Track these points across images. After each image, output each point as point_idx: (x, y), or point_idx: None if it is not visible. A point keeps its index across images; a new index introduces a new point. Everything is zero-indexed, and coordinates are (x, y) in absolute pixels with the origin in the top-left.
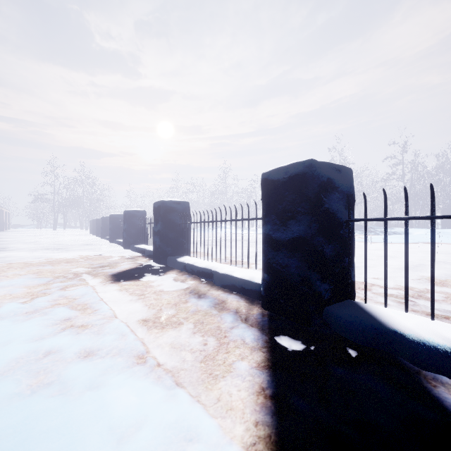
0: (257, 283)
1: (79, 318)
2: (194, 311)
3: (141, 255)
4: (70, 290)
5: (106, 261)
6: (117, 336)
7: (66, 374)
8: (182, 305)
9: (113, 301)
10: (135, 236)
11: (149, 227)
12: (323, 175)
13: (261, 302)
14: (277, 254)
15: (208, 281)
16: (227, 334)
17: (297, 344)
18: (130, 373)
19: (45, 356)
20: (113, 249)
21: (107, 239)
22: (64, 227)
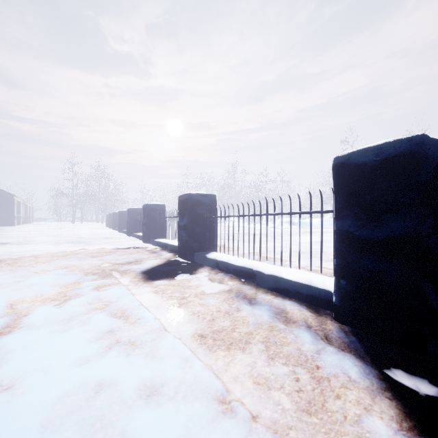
0: (321, 289)
1: (124, 330)
2: (255, 323)
3: (163, 250)
4: (103, 291)
5: (131, 256)
6: (178, 362)
7: (134, 434)
8: (235, 314)
9: (153, 306)
10: (155, 230)
11: (169, 221)
12: (437, 155)
13: (329, 313)
14: (364, 256)
15: (249, 282)
16: (318, 363)
17: (425, 385)
18: (222, 435)
19: (96, 394)
20: (133, 242)
21: (124, 233)
22: (81, 220)
